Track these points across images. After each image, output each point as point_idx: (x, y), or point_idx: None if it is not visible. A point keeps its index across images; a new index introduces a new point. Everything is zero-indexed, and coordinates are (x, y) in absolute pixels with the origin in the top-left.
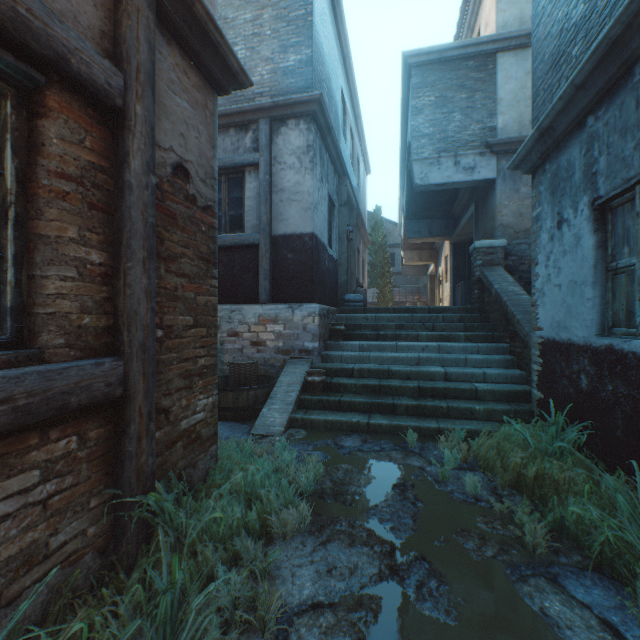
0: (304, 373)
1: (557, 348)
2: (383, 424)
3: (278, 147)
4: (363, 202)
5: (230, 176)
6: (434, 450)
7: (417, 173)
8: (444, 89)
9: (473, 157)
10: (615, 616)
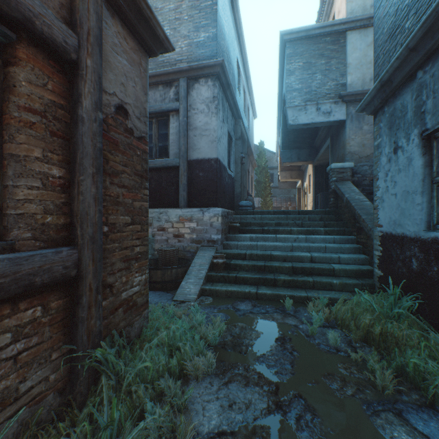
0: (211, 257)
1: (393, 239)
2: (267, 293)
3: (193, 98)
4: (252, 137)
5: (159, 118)
6: (304, 312)
7: (290, 116)
8: (309, 57)
9: (330, 105)
10: None
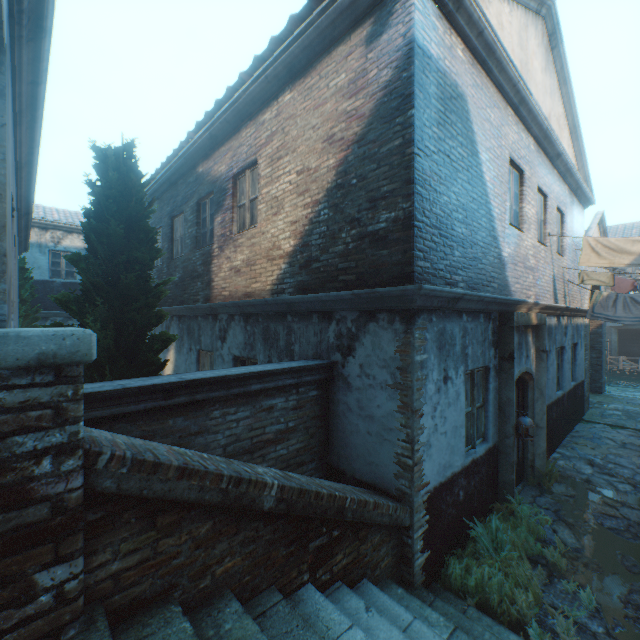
0: None
1: (444, 487)
2: None
3: None
4: None
5: None
6: None
7: None
8: None
9: None
10: (548, 531)
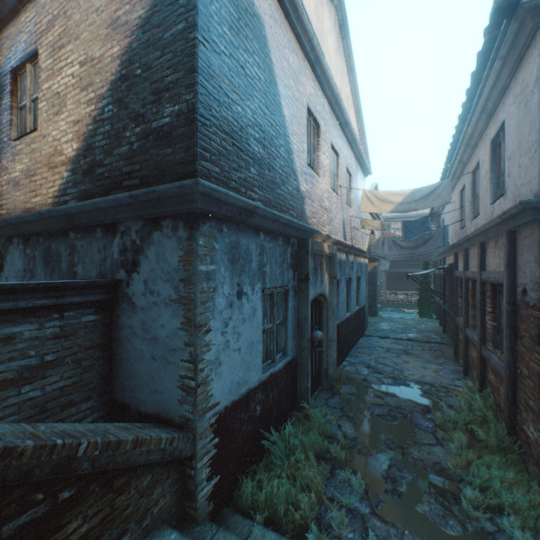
0: None
1: (238, 405)
2: None
3: None
4: None
5: None
6: (350, 538)
7: None
8: None
9: None
10: (335, 427)
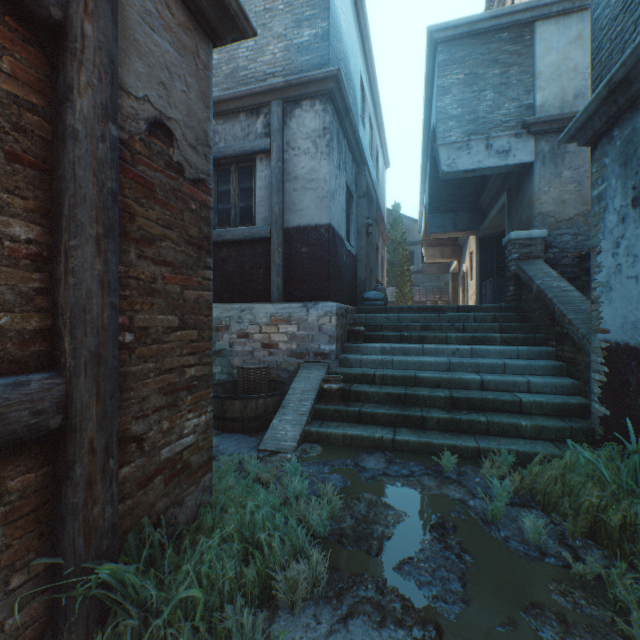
0: (320, 379)
1: (632, 355)
2: (411, 441)
3: (291, 131)
4: (382, 197)
5: (240, 165)
6: (475, 476)
7: (444, 159)
8: (474, 65)
9: (507, 139)
10: None
